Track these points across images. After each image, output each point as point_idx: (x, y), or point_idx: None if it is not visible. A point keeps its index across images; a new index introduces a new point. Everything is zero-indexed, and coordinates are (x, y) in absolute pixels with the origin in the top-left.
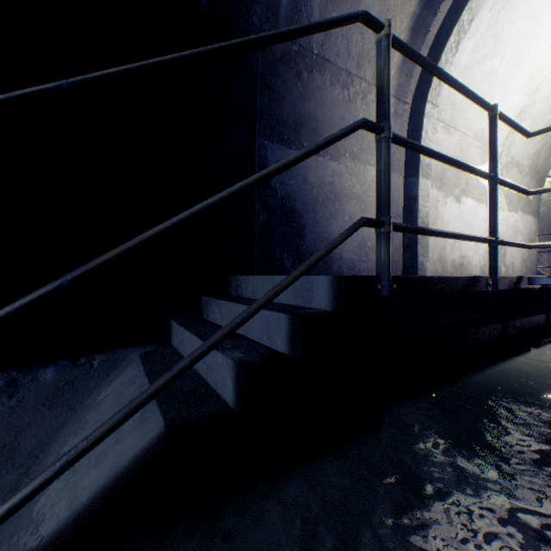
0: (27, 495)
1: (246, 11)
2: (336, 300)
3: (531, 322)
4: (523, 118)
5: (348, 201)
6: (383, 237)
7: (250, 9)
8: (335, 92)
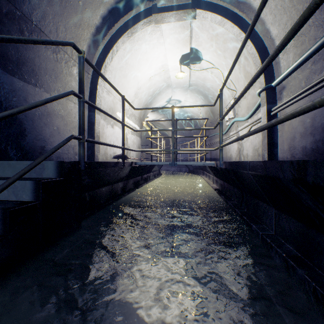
0: None
1: None
2: (59, 172)
3: (137, 179)
4: (136, 97)
5: (56, 118)
6: (82, 144)
7: None
8: (48, 52)
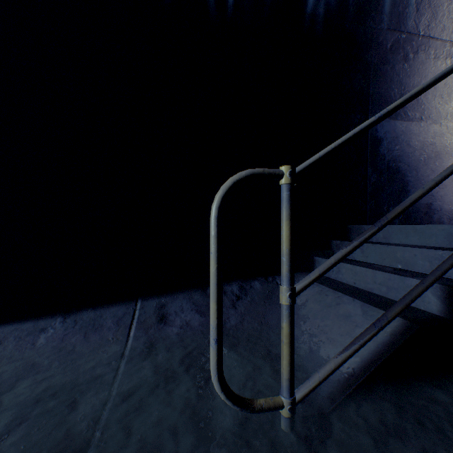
0: (366, 340)
1: (365, 19)
2: None
3: None
4: None
5: (448, 158)
6: None
7: (368, 16)
8: (437, 63)
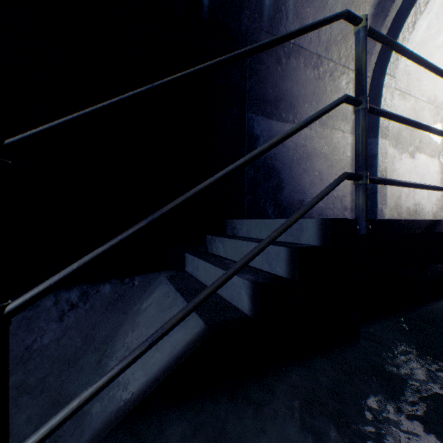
0: (130, 361)
1: (239, 15)
2: (323, 237)
3: None
4: None
5: (317, 160)
6: (361, 187)
7: (242, 13)
8: (307, 72)
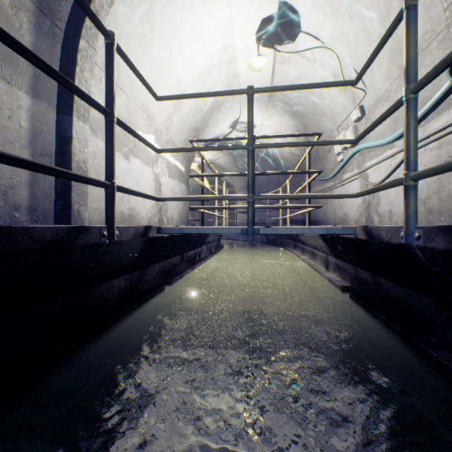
0: None
1: None
2: None
3: (170, 263)
4: (176, 110)
5: None
6: None
7: None
8: None
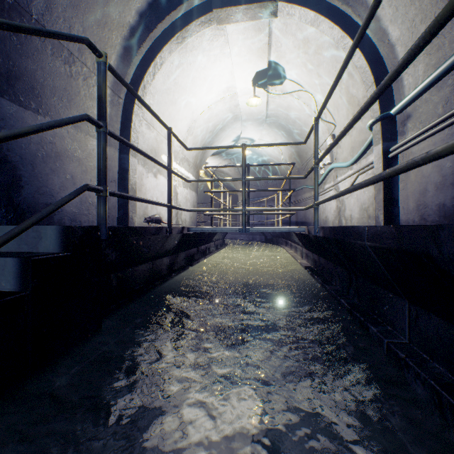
0: None
1: None
2: (64, 244)
3: (191, 252)
4: (190, 134)
5: (70, 162)
6: (103, 199)
7: None
8: (57, 63)
